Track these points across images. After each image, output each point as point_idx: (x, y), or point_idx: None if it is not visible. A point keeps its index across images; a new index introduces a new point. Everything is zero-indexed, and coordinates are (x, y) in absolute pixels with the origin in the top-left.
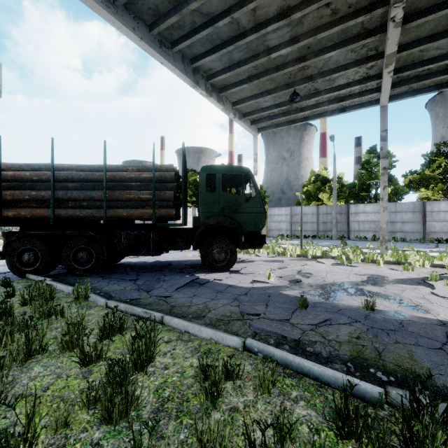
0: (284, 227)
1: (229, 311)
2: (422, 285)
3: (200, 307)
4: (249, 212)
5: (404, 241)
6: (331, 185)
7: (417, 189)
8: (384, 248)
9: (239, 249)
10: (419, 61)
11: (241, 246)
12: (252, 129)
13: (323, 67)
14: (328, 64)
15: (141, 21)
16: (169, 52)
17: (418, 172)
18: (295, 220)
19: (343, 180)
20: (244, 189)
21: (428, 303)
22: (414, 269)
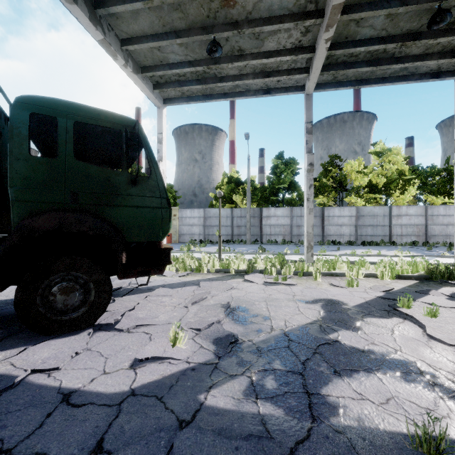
0: (197, 231)
1: None
2: (397, 317)
3: None
4: (138, 205)
5: None
6: (244, 187)
7: (317, 195)
8: (310, 256)
9: None
10: (352, 40)
11: (121, 272)
12: (155, 96)
13: (252, 11)
14: (260, 8)
15: None
16: None
17: (318, 180)
18: (209, 223)
19: (255, 183)
20: None
21: None
22: (358, 284)
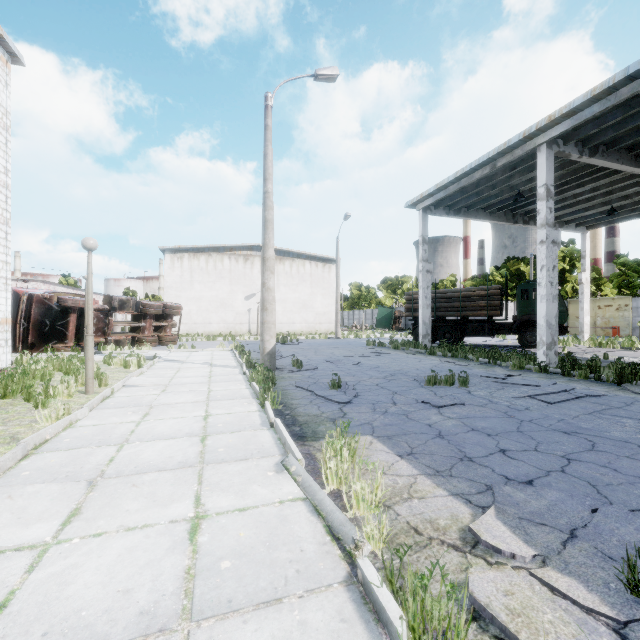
0: None
1: None
2: None
3: None
4: None
5: None
6: None
7: None
8: None
9: (560, 341)
10: None
11: None
12: (578, 230)
13: (636, 190)
14: None
15: (479, 209)
16: (495, 215)
17: None
18: None
19: None
20: (598, 271)
21: None
22: None
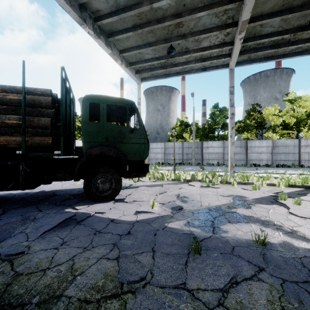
0: (160, 157)
1: (104, 275)
2: (276, 204)
3: (61, 271)
4: (133, 142)
5: (236, 166)
6: (191, 128)
7: (242, 132)
8: (232, 172)
9: None
10: (258, 35)
11: (126, 175)
12: (136, 78)
13: (193, 27)
14: (198, 26)
15: None
16: None
17: (243, 121)
18: (168, 152)
19: (198, 125)
20: None
21: (298, 226)
22: (259, 188)
